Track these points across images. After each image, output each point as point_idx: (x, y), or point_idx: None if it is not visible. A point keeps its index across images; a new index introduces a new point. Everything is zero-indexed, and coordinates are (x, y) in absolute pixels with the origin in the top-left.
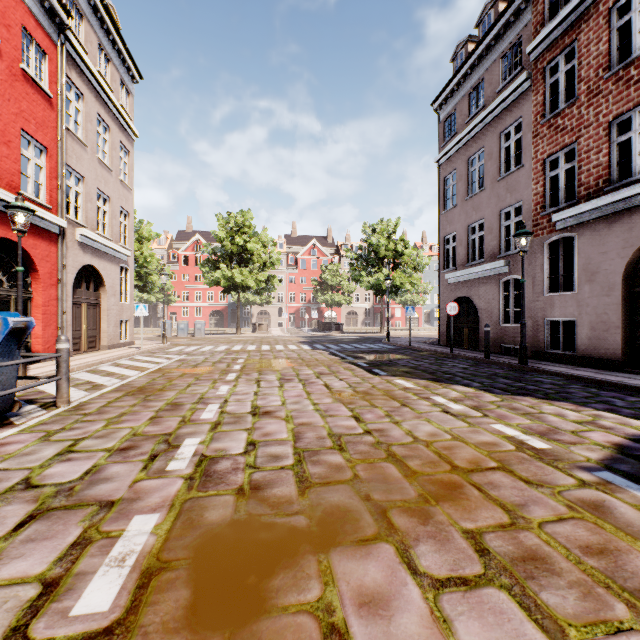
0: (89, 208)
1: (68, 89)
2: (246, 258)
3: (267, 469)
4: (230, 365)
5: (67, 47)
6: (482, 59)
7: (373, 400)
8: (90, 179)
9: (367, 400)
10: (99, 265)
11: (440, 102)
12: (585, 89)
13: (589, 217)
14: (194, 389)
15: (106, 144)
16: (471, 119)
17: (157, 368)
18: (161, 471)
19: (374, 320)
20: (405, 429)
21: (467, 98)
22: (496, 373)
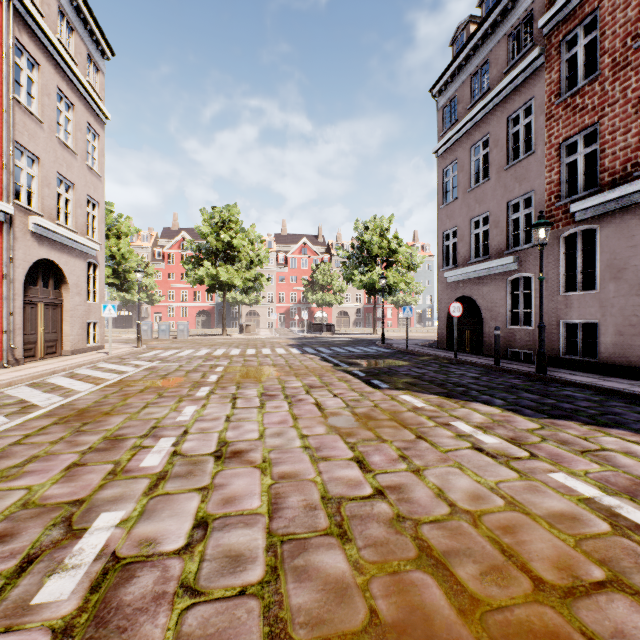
0: (46, 194)
1: (29, 64)
2: (232, 255)
3: (215, 597)
4: (206, 375)
5: (15, 4)
6: (486, 38)
7: (378, 429)
8: (47, 161)
9: (371, 429)
10: (60, 259)
11: (439, 88)
12: (610, 62)
13: (615, 206)
14: (150, 412)
15: (69, 124)
16: (474, 104)
17: (117, 380)
18: (19, 608)
19: (365, 320)
20: (432, 485)
21: (469, 82)
22: (514, 385)
